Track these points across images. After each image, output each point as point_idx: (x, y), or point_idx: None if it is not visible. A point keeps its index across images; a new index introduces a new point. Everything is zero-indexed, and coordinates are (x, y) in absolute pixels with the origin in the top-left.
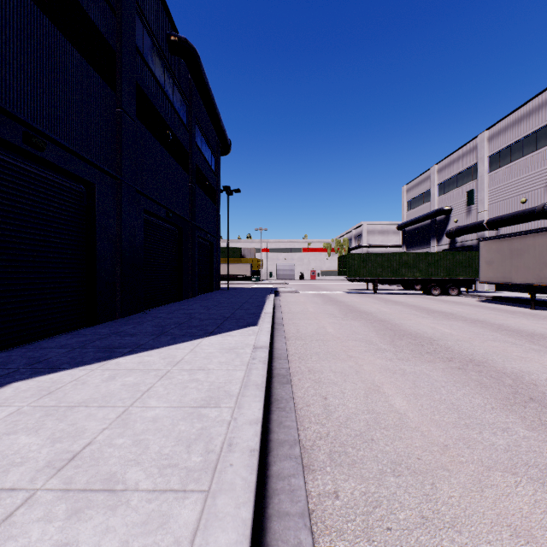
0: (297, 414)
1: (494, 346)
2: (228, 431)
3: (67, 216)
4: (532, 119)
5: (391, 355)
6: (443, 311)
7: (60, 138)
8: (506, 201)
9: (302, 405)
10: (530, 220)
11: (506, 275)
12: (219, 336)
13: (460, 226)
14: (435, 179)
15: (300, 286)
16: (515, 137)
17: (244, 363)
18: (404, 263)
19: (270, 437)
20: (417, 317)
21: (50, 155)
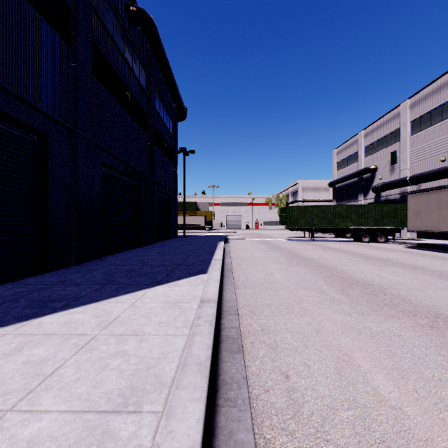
0: (252, 408)
1: None
2: None
3: (16, 164)
4: None
5: (348, 308)
6: (379, 257)
7: (3, 82)
8: (426, 160)
9: (258, 390)
10: None
11: (434, 224)
12: (166, 286)
13: (385, 182)
14: (362, 142)
15: (246, 234)
16: (435, 103)
17: (187, 324)
18: (338, 214)
19: None
20: (358, 263)
21: None
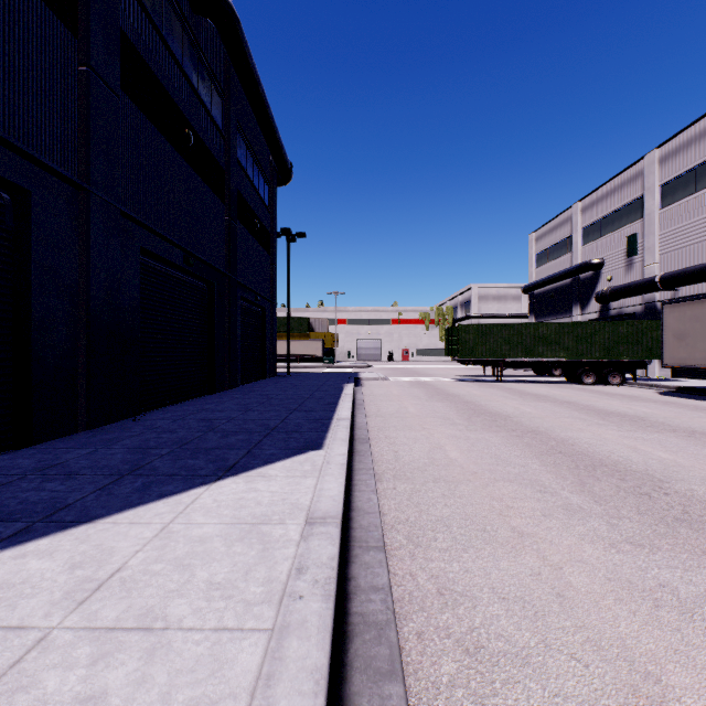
0: None
1: None
2: None
3: None
4: None
5: (606, 530)
6: (621, 412)
7: None
8: (688, 248)
9: None
10: None
11: None
12: (242, 478)
13: (617, 285)
14: (578, 221)
15: (389, 371)
16: (704, 154)
17: (271, 592)
18: (542, 338)
19: None
20: (589, 424)
21: None
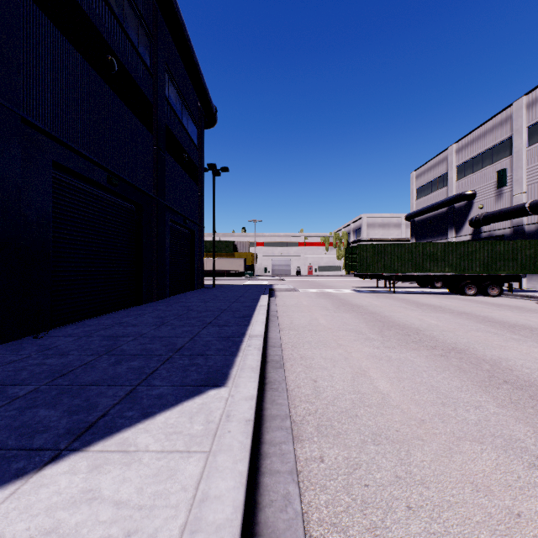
0: None
1: None
2: None
3: None
4: None
5: None
6: (525, 325)
7: None
8: None
9: None
10: None
11: None
12: (88, 458)
13: (489, 211)
14: (453, 160)
15: (298, 283)
16: None
17: None
18: (429, 256)
19: None
20: (506, 340)
21: None
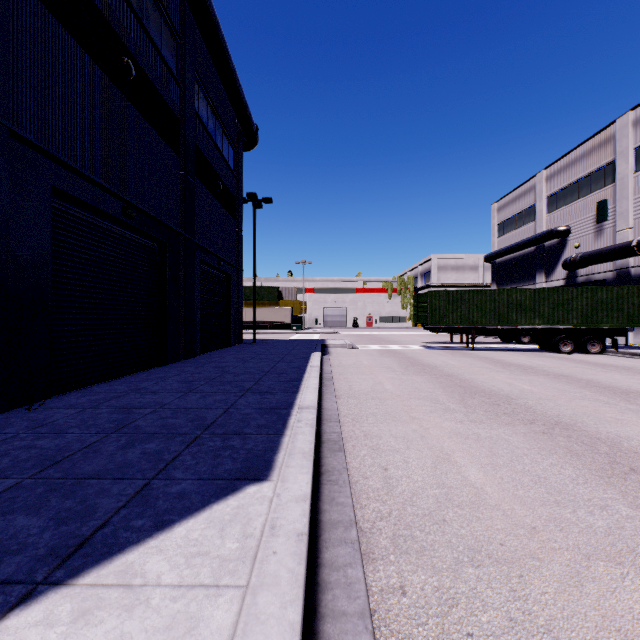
0: None
1: None
2: None
3: None
4: None
5: None
6: None
7: None
8: None
9: None
10: None
11: None
12: (74, 598)
13: (587, 251)
14: (543, 189)
15: (356, 337)
16: None
17: None
18: (516, 304)
19: None
20: (621, 411)
21: None
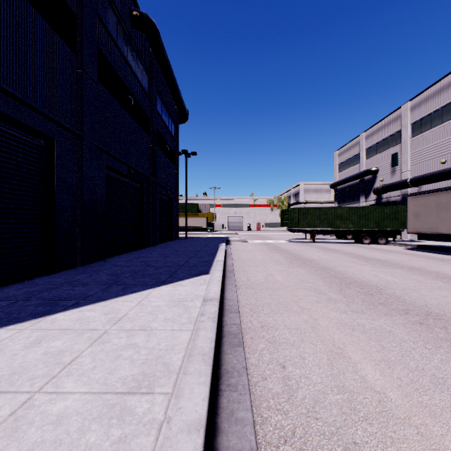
0: (251, 393)
1: (443, 296)
2: (155, 448)
3: (25, 168)
4: (450, 90)
5: (344, 307)
6: (378, 258)
7: (13, 89)
8: (427, 162)
9: (257, 378)
10: (450, 178)
11: (433, 226)
12: (170, 286)
13: (386, 184)
14: (363, 144)
15: (248, 236)
16: (435, 106)
17: (191, 320)
18: (339, 216)
19: (217, 442)
20: (357, 264)
21: (2, 106)
